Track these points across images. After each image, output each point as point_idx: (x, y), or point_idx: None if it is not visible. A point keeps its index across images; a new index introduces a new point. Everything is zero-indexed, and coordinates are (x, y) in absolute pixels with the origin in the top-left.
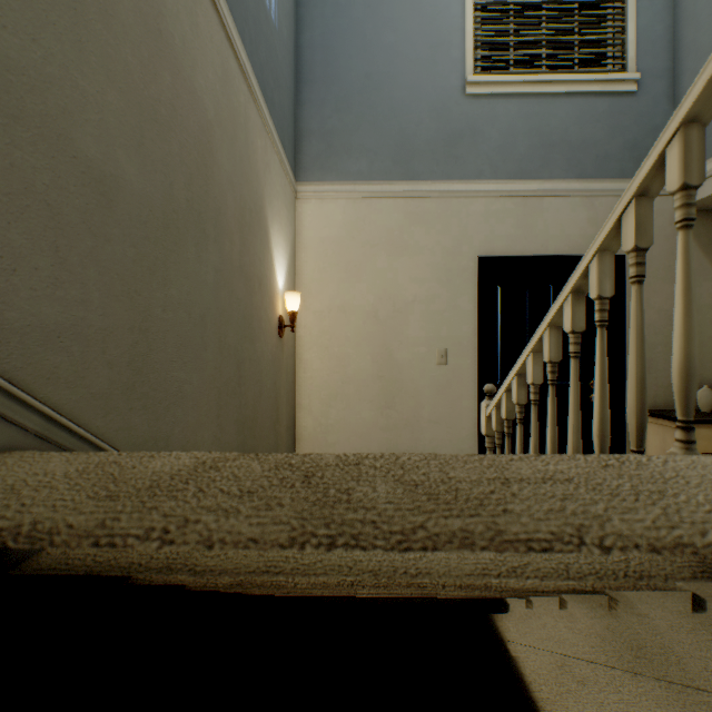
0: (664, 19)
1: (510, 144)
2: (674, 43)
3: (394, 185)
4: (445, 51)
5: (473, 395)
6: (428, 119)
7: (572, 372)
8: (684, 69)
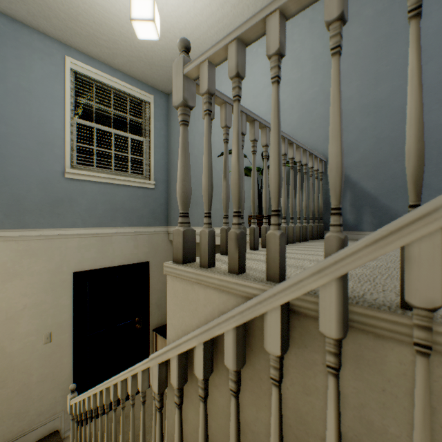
0: (165, 158)
1: (94, 207)
2: (169, 170)
3: (7, 231)
4: (51, 148)
5: (71, 353)
6: (37, 189)
7: (100, 421)
8: (171, 184)
